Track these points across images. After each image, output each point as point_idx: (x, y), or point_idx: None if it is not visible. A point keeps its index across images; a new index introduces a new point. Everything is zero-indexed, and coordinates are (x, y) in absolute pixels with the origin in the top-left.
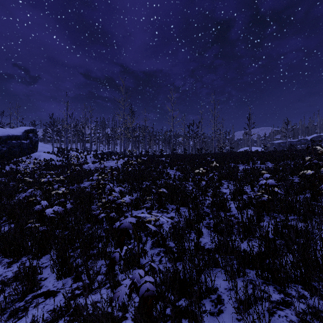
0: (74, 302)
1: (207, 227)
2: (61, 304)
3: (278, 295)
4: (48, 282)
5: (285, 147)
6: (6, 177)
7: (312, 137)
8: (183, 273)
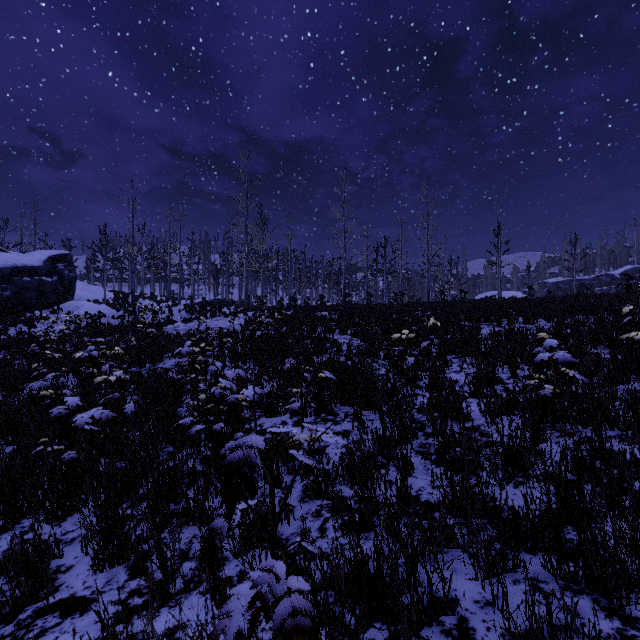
0: (126, 629)
1: (424, 454)
2: (97, 631)
3: (607, 623)
4: (73, 576)
5: (568, 290)
6: (7, 350)
7: (622, 270)
8: (376, 562)
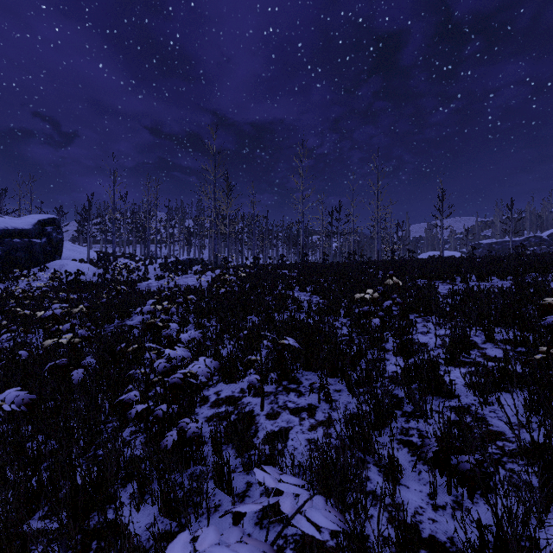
0: None
1: (419, 460)
2: None
3: None
4: None
5: (501, 250)
6: None
7: (549, 232)
8: None
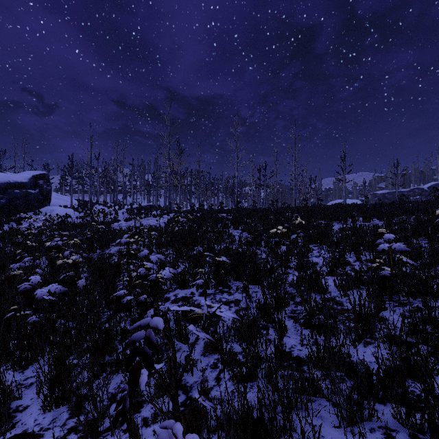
0: None
1: (295, 320)
2: None
3: None
4: (27, 415)
5: (392, 199)
6: (1, 240)
7: (429, 185)
8: (259, 411)
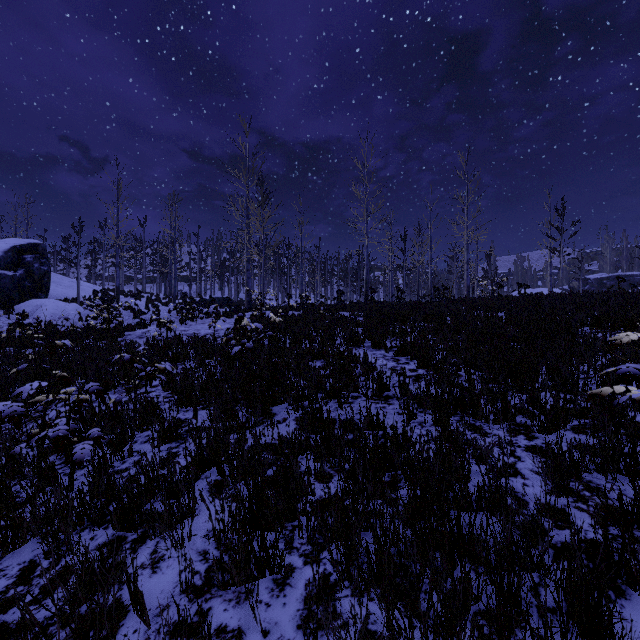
0: None
1: None
2: None
3: None
4: None
5: (614, 287)
6: None
7: None
8: None
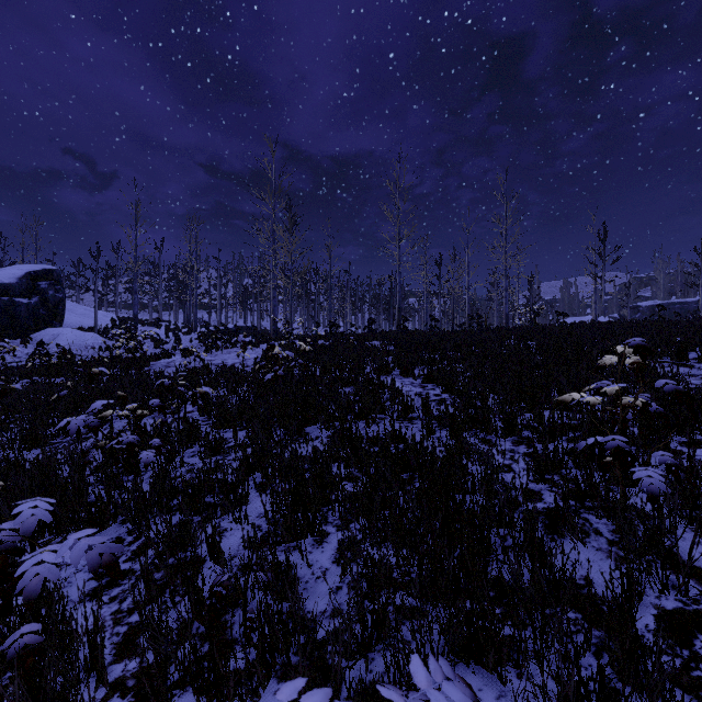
0: None
1: None
2: None
3: None
4: None
5: (667, 316)
6: None
7: None
8: None
